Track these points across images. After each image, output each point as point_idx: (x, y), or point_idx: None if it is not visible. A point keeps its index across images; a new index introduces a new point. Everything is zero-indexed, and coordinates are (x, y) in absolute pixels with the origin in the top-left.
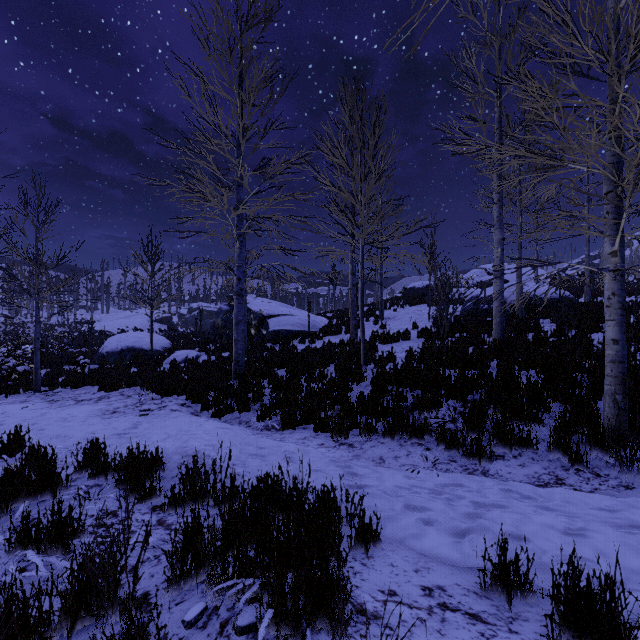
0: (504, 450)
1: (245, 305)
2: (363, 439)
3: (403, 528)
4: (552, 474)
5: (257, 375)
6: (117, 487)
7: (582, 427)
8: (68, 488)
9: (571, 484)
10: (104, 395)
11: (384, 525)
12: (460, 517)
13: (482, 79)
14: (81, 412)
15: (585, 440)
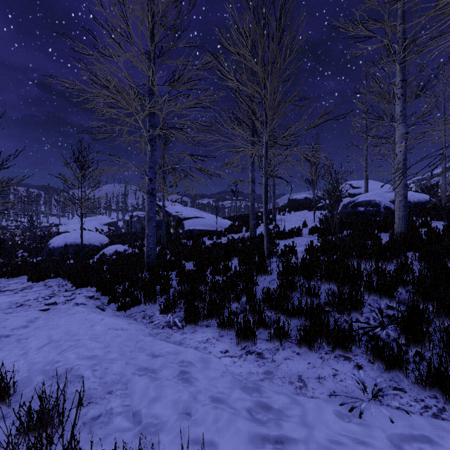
0: None
1: (163, 208)
2: (274, 346)
3: None
4: None
5: (167, 267)
6: None
7: None
8: None
9: None
10: (29, 285)
11: None
12: None
13: None
14: None
15: None
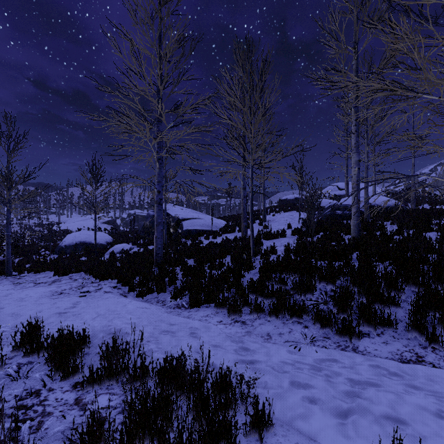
0: (369, 329)
1: (165, 211)
2: (253, 317)
3: (291, 408)
4: (412, 352)
5: (172, 264)
6: (47, 364)
7: (434, 311)
8: (3, 367)
9: (430, 361)
10: (57, 279)
11: (274, 404)
12: (341, 397)
13: (343, 38)
14: (36, 293)
15: (437, 322)
